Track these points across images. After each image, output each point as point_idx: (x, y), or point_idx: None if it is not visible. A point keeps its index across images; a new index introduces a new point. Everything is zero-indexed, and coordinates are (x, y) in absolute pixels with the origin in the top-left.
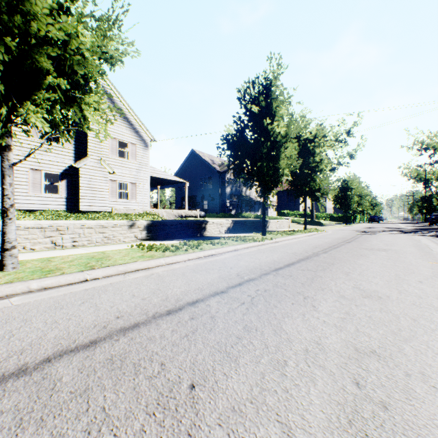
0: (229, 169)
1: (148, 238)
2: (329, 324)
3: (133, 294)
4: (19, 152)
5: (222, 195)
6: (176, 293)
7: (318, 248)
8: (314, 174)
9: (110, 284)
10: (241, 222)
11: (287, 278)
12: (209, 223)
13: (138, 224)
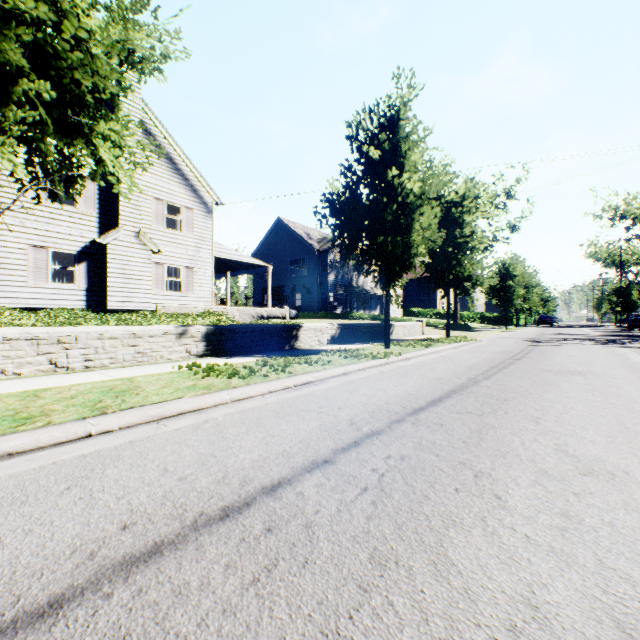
0: (334, 246)
1: (207, 353)
2: (539, 544)
3: (164, 467)
4: (13, 221)
5: (322, 285)
6: (242, 464)
7: (474, 369)
8: (462, 254)
9: (129, 443)
10: (351, 327)
11: (436, 431)
12: (303, 329)
13: (192, 332)
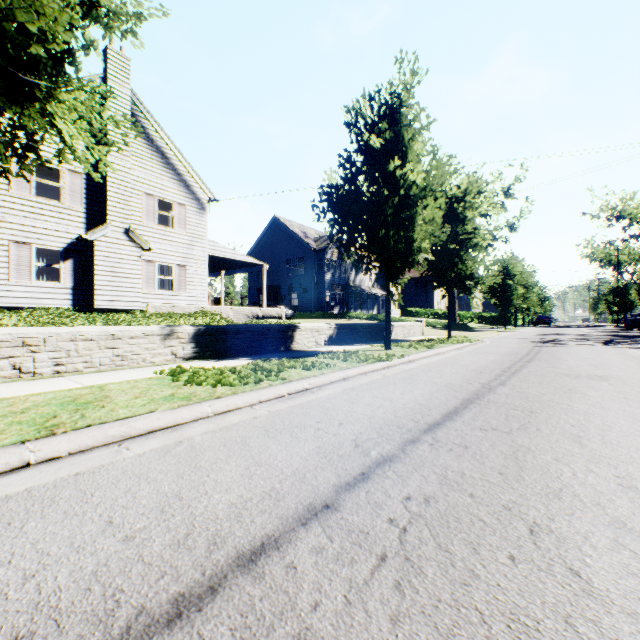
0: (332, 241)
1: (195, 356)
2: None
3: (108, 518)
4: None
5: (319, 285)
6: (215, 511)
7: (485, 373)
8: (464, 251)
9: (74, 477)
10: (350, 327)
11: (461, 456)
12: (300, 329)
13: (178, 333)
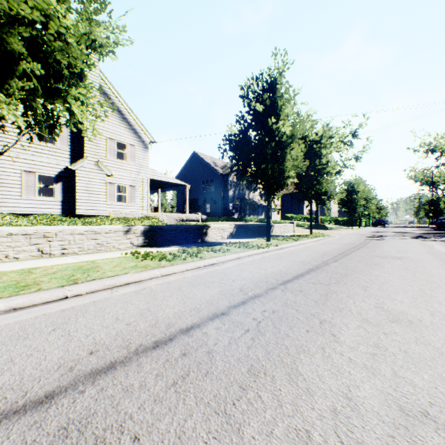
0: (232, 171)
1: (145, 244)
2: (357, 363)
3: (116, 317)
4: (11, 154)
5: (224, 198)
6: (168, 315)
7: (327, 255)
8: (320, 176)
9: (93, 302)
10: (244, 227)
11: (297, 295)
12: (211, 228)
13: (134, 230)
